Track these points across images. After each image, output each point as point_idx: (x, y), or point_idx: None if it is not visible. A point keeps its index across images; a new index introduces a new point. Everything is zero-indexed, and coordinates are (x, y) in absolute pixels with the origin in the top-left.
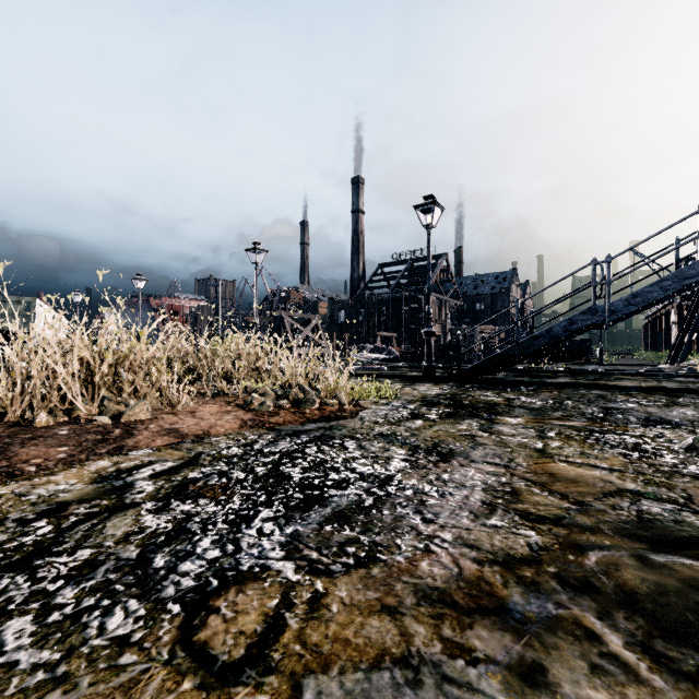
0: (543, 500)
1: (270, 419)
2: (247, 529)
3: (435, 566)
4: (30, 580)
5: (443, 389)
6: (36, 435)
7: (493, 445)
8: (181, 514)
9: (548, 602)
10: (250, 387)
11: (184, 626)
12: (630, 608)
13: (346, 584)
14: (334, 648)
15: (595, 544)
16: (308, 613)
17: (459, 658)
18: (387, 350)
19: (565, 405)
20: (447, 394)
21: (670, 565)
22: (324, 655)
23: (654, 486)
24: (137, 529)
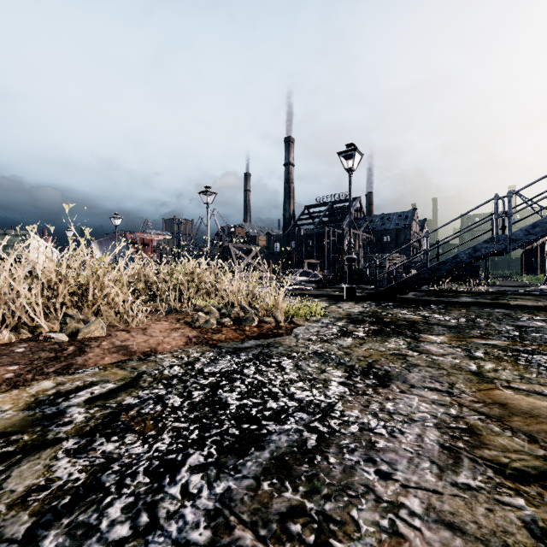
0: (510, 444)
1: (213, 337)
2: (170, 485)
3: None
4: None
5: (364, 307)
6: None
7: (426, 366)
8: (101, 458)
9: None
10: (199, 305)
11: None
12: None
13: None
14: None
15: None
16: None
17: None
18: (312, 273)
19: (478, 323)
20: (368, 312)
21: None
22: None
23: None
24: (43, 481)
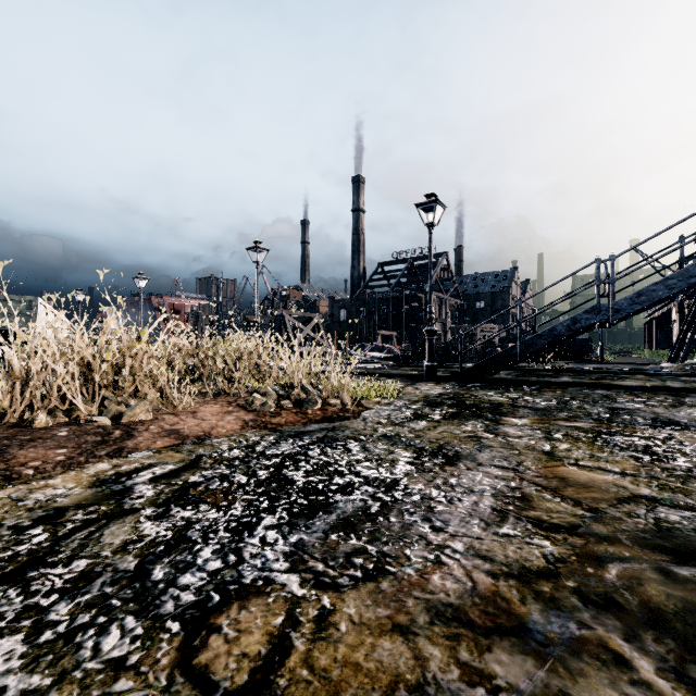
0: (555, 507)
1: (272, 420)
2: (249, 537)
3: (447, 579)
4: (22, 594)
5: (446, 388)
6: (35, 436)
7: (499, 447)
8: (182, 521)
9: (570, 621)
10: (251, 386)
11: (183, 647)
12: (658, 629)
13: (355, 600)
14: (344, 673)
15: (614, 555)
16: (315, 632)
17: (479, 685)
18: (387, 348)
19: (570, 405)
20: (449, 394)
21: (695, 579)
22: (334, 682)
23: (670, 492)
24: (135, 537)
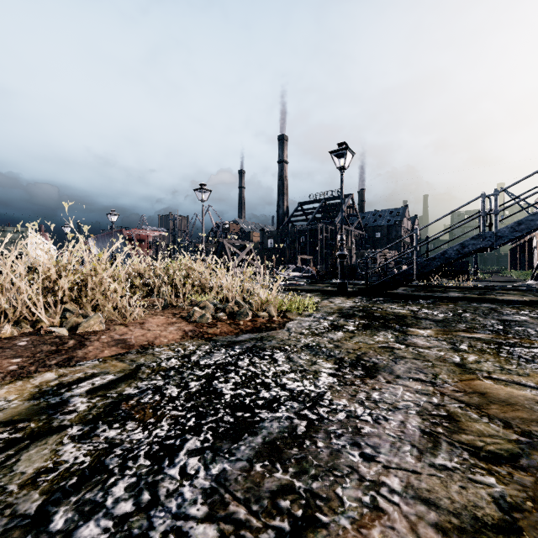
0: (486, 429)
1: (208, 330)
2: (169, 467)
3: (390, 537)
4: None
5: (355, 302)
6: None
7: (412, 358)
8: (104, 444)
9: None
10: (194, 300)
11: None
12: None
13: None
14: None
15: None
16: None
17: None
18: (305, 269)
19: (464, 317)
20: (359, 307)
21: None
22: None
23: None
24: (51, 464)
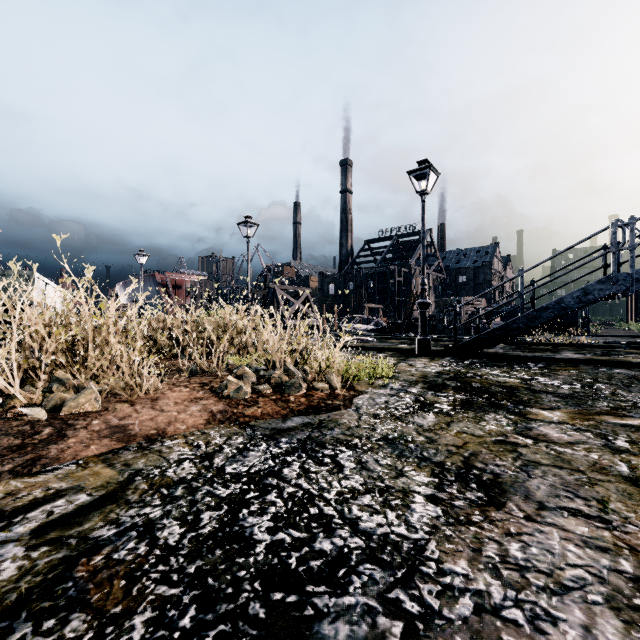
0: None
1: (245, 411)
2: None
3: None
4: None
5: (443, 365)
6: None
7: (552, 465)
8: None
9: None
10: (232, 364)
11: None
12: None
13: None
14: None
15: None
16: None
17: None
18: (374, 321)
19: (600, 391)
20: (449, 373)
21: None
22: None
23: None
24: None
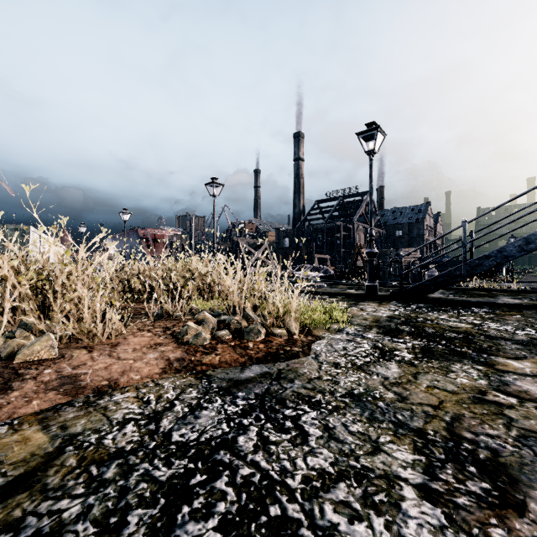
0: None
1: (202, 359)
2: None
3: None
4: None
5: (392, 310)
6: None
7: None
8: None
9: None
10: (196, 308)
11: None
12: None
13: None
14: None
15: None
16: None
17: None
18: (323, 269)
19: None
20: (400, 317)
21: None
22: None
23: None
24: None
